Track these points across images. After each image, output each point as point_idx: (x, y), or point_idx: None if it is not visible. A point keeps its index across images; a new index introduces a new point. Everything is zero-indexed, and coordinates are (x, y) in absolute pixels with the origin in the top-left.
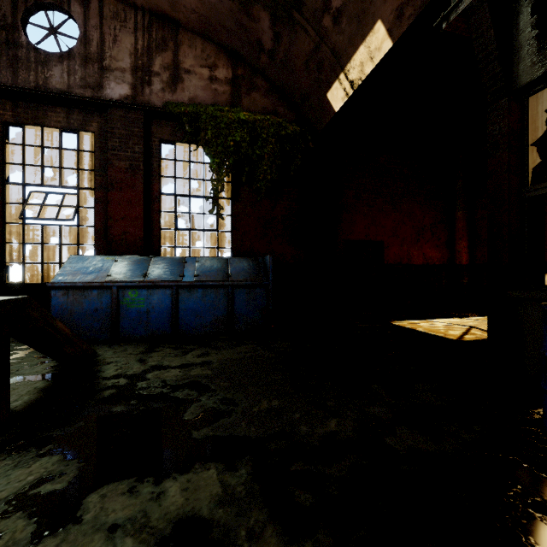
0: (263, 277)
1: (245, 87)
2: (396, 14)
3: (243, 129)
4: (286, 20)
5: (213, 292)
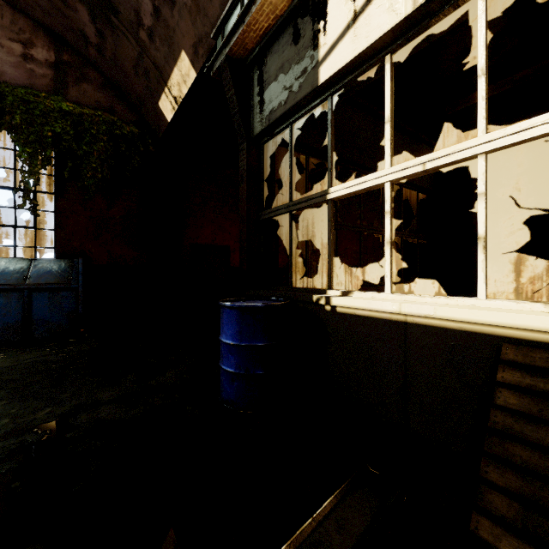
0: (73, 280)
1: (73, 76)
2: (193, 49)
3: (65, 120)
4: (106, 20)
5: (2, 297)
